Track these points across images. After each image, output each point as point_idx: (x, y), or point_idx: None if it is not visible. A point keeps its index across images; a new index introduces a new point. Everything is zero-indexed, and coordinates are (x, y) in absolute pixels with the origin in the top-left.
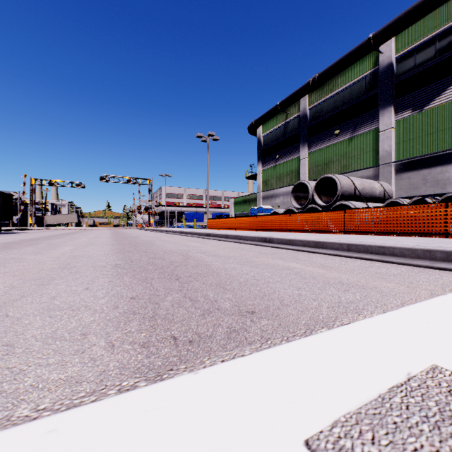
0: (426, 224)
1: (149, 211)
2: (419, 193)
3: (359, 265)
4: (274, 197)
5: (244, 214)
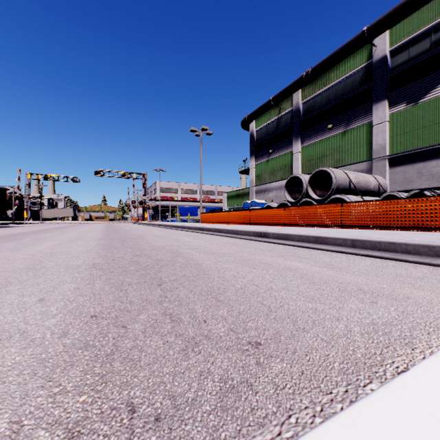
0: (430, 218)
1: (143, 205)
2: (414, 187)
3: (370, 264)
4: (267, 191)
5: (237, 208)
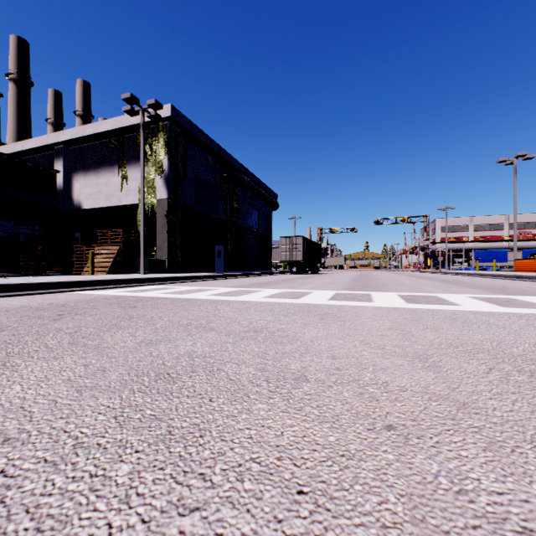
0: None
1: (425, 251)
2: None
3: None
4: None
5: None
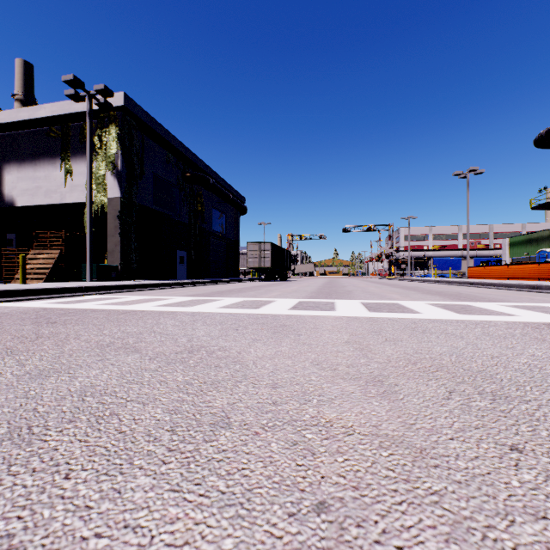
0: None
1: (389, 259)
2: None
3: None
4: None
5: (528, 258)
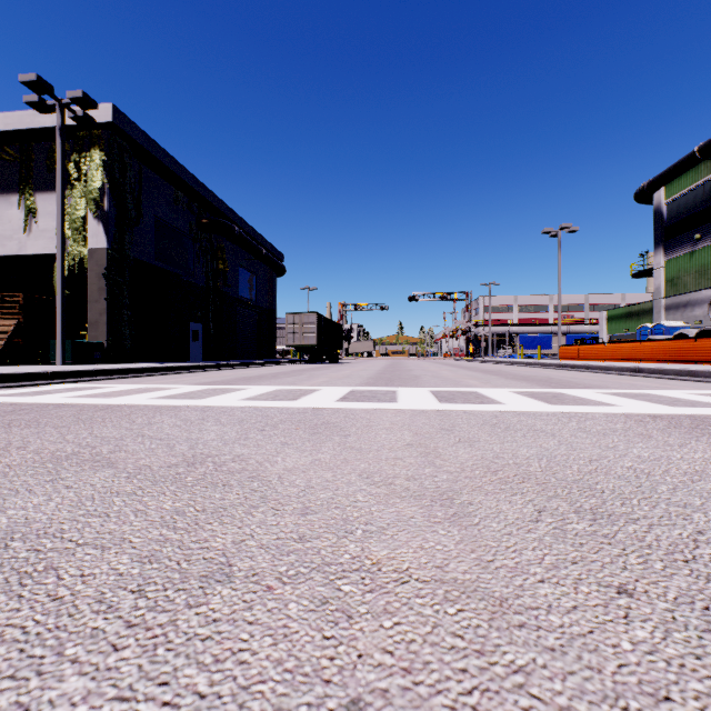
0: None
1: (467, 335)
2: None
3: (701, 385)
4: (690, 306)
5: (628, 336)
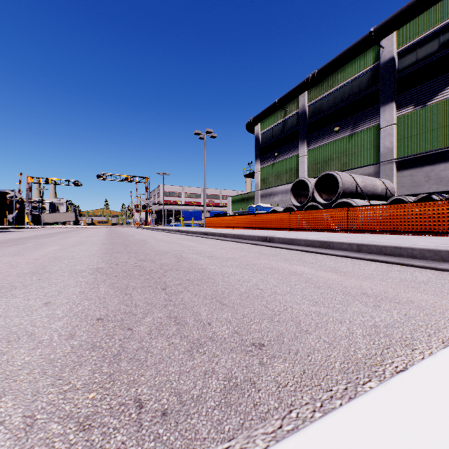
0: (437, 223)
1: (146, 209)
2: (422, 191)
3: (376, 269)
4: (272, 195)
5: (242, 212)
